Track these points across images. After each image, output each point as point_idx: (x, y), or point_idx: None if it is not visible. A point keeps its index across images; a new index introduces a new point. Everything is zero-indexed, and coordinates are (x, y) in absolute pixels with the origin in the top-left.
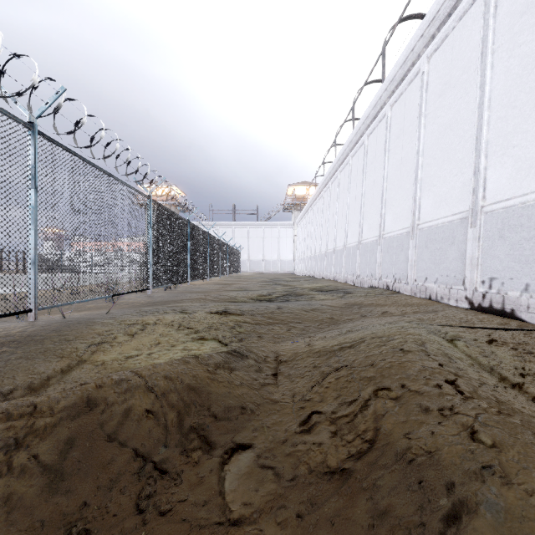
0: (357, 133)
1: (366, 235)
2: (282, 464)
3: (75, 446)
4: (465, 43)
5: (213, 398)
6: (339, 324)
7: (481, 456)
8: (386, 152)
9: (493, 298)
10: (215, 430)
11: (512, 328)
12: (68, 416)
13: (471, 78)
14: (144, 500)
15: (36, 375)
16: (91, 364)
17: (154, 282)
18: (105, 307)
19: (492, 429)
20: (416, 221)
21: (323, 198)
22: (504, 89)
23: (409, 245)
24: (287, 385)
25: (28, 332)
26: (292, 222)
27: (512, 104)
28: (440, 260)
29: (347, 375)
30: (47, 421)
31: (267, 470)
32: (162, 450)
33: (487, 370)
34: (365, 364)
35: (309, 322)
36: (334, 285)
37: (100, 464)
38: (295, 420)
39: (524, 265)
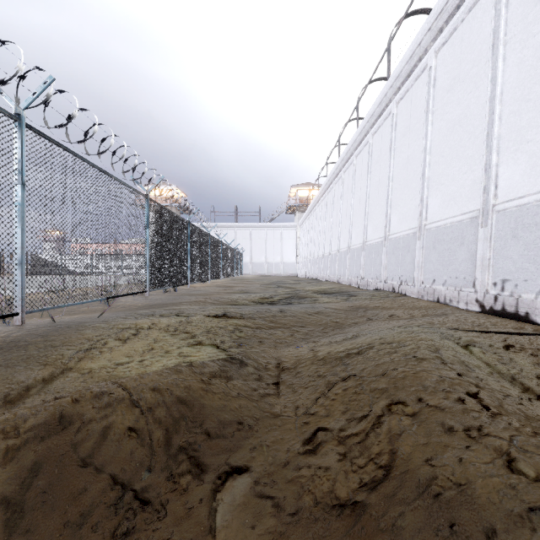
0: (361, 132)
1: (371, 236)
2: (283, 493)
3: (41, 474)
4: (475, 36)
5: (207, 412)
6: (344, 328)
7: (525, 493)
8: (392, 151)
9: (506, 301)
10: (207, 450)
11: (529, 332)
12: (35, 437)
13: (481, 71)
14: (119, 539)
15: (14, 385)
16: (77, 373)
17: (152, 284)
18: (100, 310)
19: (533, 456)
20: (423, 221)
21: (327, 199)
22: (517, 82)
23: (415, 246)
24: (290, 396)
25: (13, 337)
26: (295, 224)
27: (525, 97)
28: (448, 261)
29: (355, 386)
30: (9, 444)
31: (266, 500)
32: (145, 476)
33: (508, 379)
34: (376, 374)
35: (313, 326)
36: (338, 287)
37: (70, 495)
38: (298, 438)
39: (539, 266)
